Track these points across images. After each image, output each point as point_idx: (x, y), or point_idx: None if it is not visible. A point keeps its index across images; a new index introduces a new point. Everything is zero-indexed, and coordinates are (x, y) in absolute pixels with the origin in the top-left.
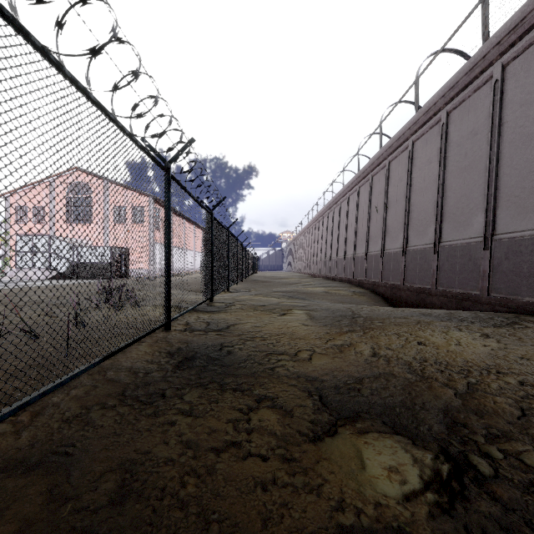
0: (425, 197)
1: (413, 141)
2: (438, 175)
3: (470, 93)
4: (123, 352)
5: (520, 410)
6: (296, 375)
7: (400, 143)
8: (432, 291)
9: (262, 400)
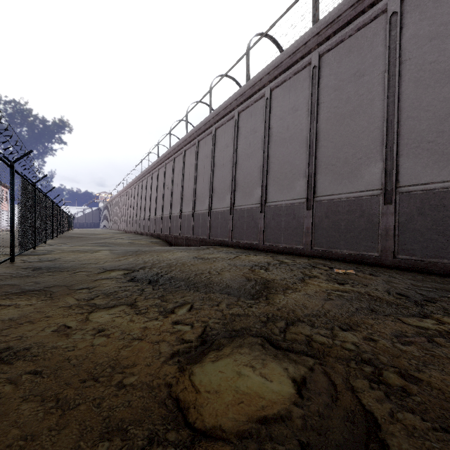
0: (189, 184)
1: (185, 150)
2: (194, 174)
3: (206, 135)
4: None
5: (165, 264)
6: (96, 266)
7: (179, 149)
8: (191, 238)
9: (80, 271)
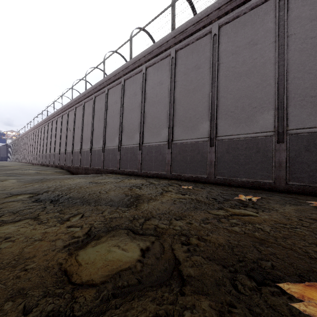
0: (88, 128)
1: (85, 102)
2: (92, 121)
3: (101, 93)
4: None
5: (66, 188)
6: (3, 192)
7: (80, 101)
8: (89, 168)
9: None
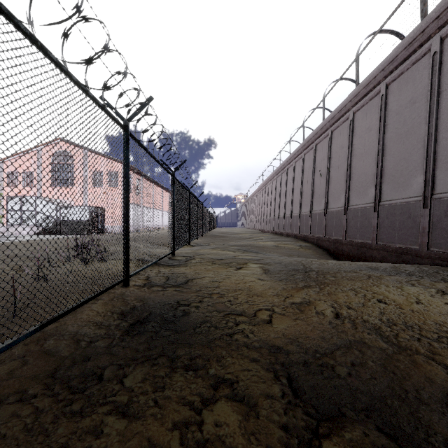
0: (365, 161)
1: (354, 112)
2: (378, 141)
3: (408, 65)
4: (73, 313)
5: None
6: (257, 345)
7: (341, 115)
8: (373, 246)
9: (219, 386)
